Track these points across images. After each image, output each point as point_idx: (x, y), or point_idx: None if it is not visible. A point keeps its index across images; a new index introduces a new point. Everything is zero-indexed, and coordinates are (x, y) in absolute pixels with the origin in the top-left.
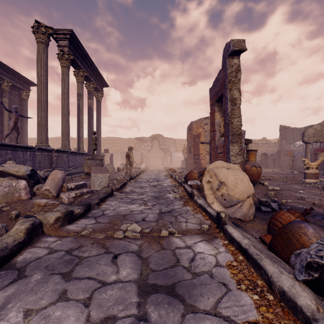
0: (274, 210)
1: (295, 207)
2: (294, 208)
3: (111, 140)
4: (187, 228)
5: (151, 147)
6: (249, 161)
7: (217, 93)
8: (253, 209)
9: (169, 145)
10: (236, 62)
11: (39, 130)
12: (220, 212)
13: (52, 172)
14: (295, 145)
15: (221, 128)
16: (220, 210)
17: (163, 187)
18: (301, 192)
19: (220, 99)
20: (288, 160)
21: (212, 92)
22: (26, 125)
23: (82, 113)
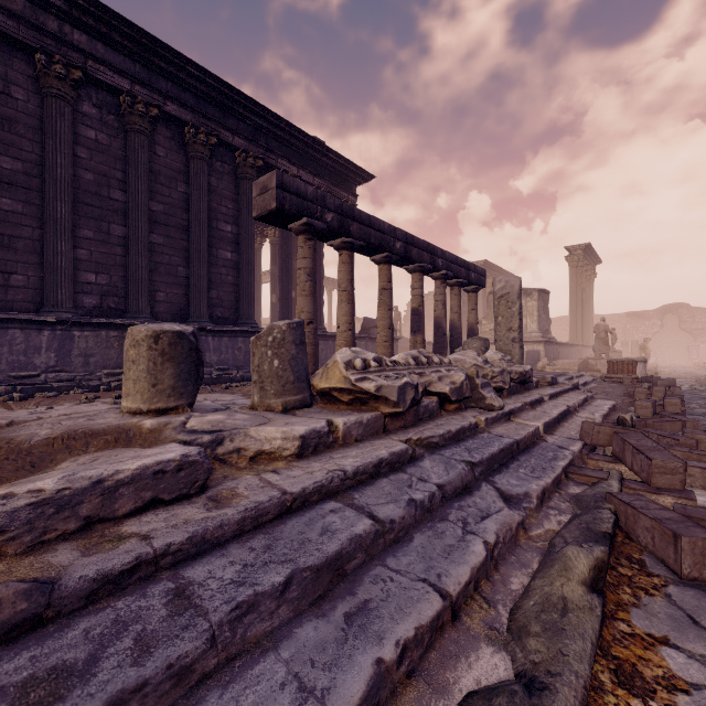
0: None
1: None
2: None
3: None
4: None
5: (660, 327)
6: None
7: None
8: None
9: (705, 322)
10: None
11: (572, 331)
12: None
13: None
14: None
15: None
16: None
17: (698, 374)
18: None
19: None
20: None
21: None
22: None
23: (585, 306)
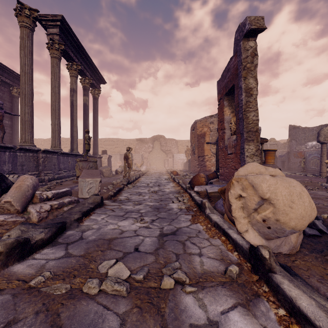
0: (322, 233)
1: None
2: None
3: (110, 142)
4: (203, 268)
5: (152, 148)
6: (267, 163)
7: (227, 85)
8: (301, 236)
9: (171, 146)
10: (252, 45)
11: (23, 127)
12: (261, 248)
13: (19, 177)
14: (306, 145)
15: (232, 125)
16: (259, 243)
17: (165, 193)
18: None
19: (231, 92)
20: (298, 162)
21: (221, 85)
22: (17, 125)
23: (75, 110)
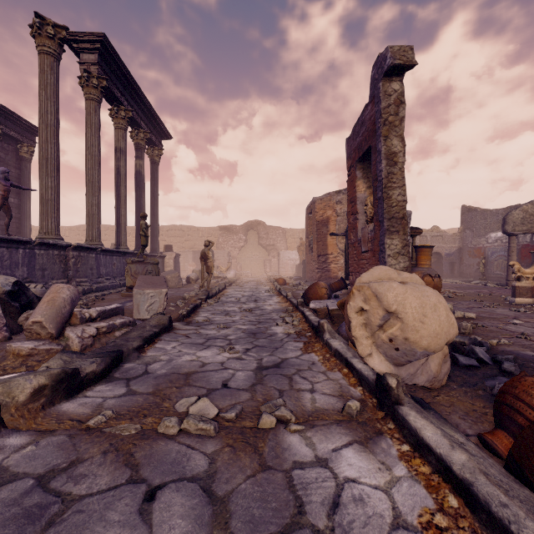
0: (483, 363)
1: (521, 356)
2: (519, 357)
3: (178, 231)
4: (315, 406)
5: (245, 242)
6: (420, 266)
7: (361, 146)
8: (448, 364)
9: (276, 239)
10: (396, 88)
11: (43, 210)
12: (387, 376)
13: (51, 287)
14: (488, 238)
15: (369, 208)
16: (386, 370)
17: (265, 312)
18: (517, 322)
19: (367, 156)
20: (476, 265)
21: (352, 145)
22: (28, 204)
23: (124, 182)
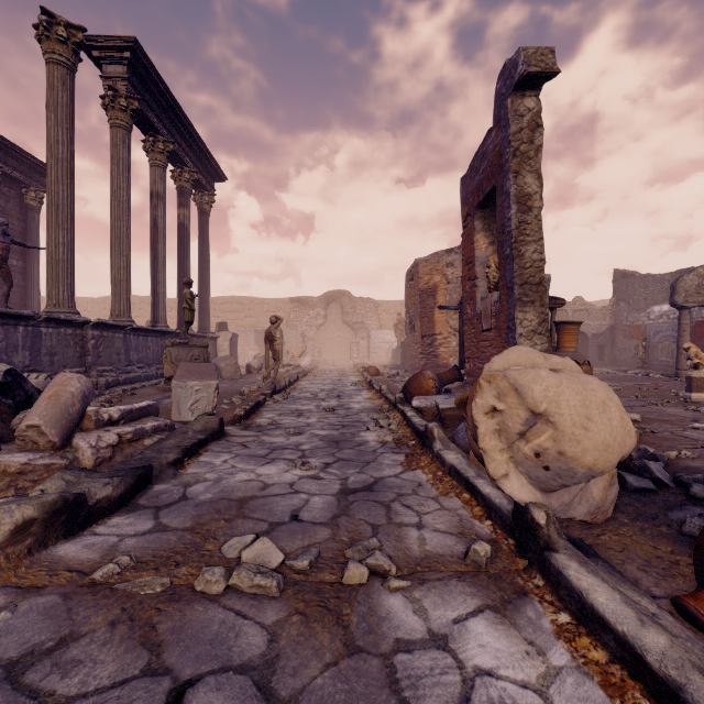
0: (661, 486)
1: None
2: None
3: (235, 304)
4: (425, 549)
5: (325, 318)
6: (562, 349)
7: (482, 186)
8: (615, 488)
9: (365, 315)
10: (530, 106)
11: (52, 274)
12: (532, 508)
13: (55, 378)
14: (650, 313)
15: (492, 271)
16: (529, 499)
17: (351, 412)
18: (699, 426)
19: (489, 201)
20: (633, 348)
21: (469, 187)
22: (36, 268)
23: (162, 237)
